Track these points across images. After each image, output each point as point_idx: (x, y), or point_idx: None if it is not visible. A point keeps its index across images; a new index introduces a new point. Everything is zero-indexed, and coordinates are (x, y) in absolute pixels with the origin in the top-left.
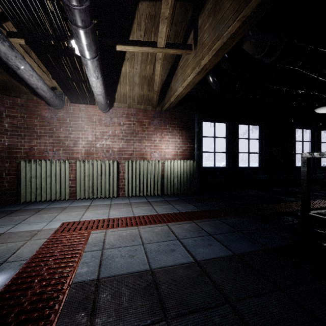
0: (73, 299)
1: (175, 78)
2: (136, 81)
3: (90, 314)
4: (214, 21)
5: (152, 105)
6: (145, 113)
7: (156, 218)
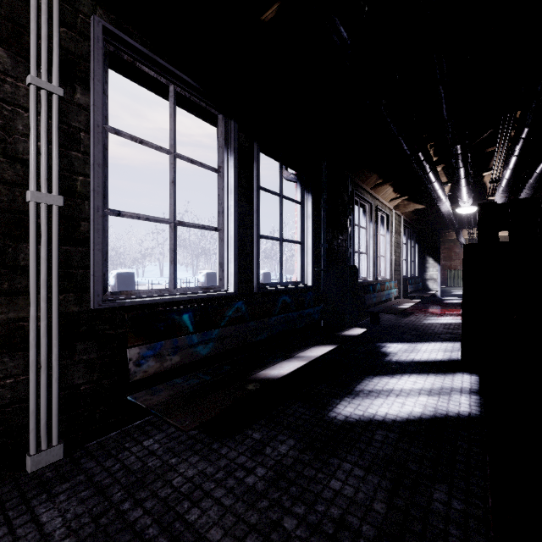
0: None
1: None
2: None
3: None
4: None
5: None
6: None
7: None
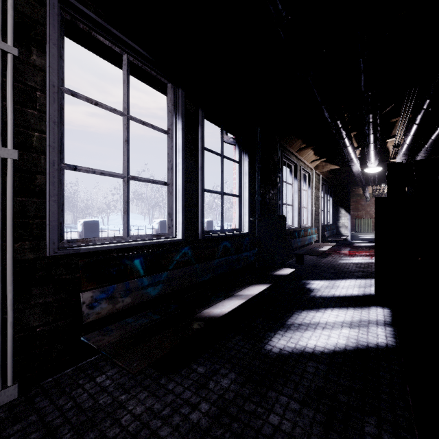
0: None
1: None
2: None
3: None
4: None
5: None
6: None
7: None
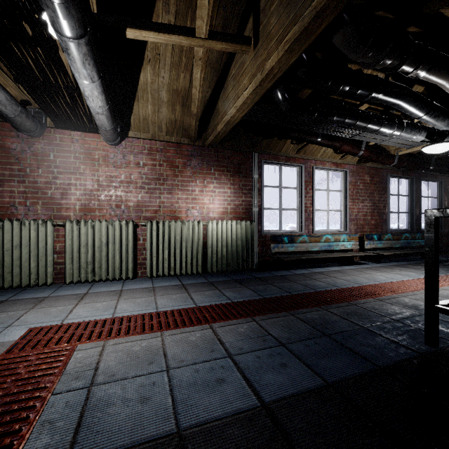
0: None
1: (224, 94)
2: (163, 98)
3: None
4: None
5: (188, 137)
6: (179, 149)
7: (194, 314)
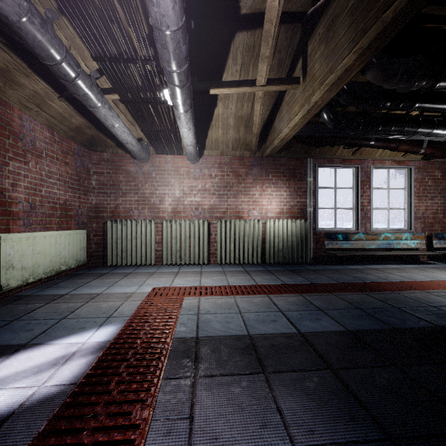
0: (177, 349)
1: (279, 116)
2: (230, 123)
3: (194, 360)
4: (327, 49)
5: (250, 150)
6: (242, 161)
7: (255, 288)
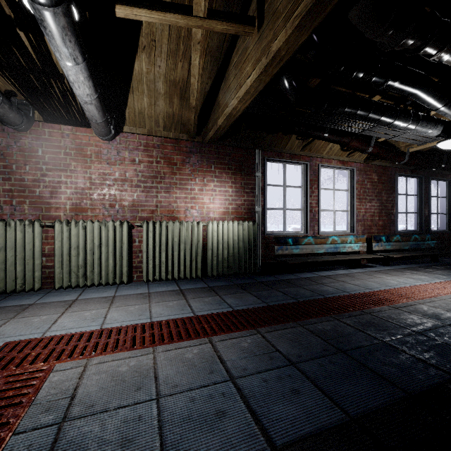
0: None
1: (225, 85)
2: (160, 90)
3: None
4: None
5: (187, 132)
6: (177, 145)
7: (191, 325)
